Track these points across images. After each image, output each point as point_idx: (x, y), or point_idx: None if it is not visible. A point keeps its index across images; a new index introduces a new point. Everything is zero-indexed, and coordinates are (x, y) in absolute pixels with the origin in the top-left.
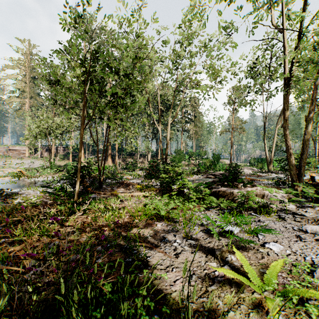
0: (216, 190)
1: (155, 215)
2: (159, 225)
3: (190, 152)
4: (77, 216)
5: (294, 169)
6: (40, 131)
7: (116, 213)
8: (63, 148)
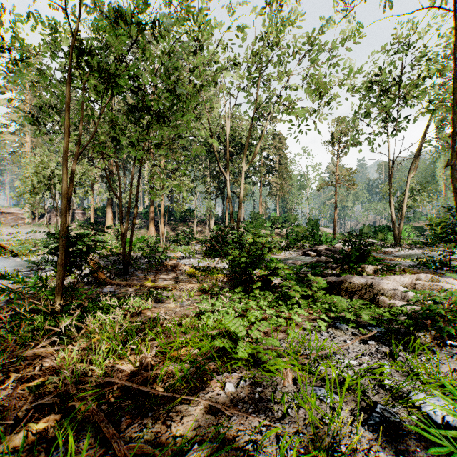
0: (334, 280)
1: (221, 347)
2: (231, 386)
3: (273, 217)
4: (36, 349)
5: None
6: (39, 182)
7: (119, 350)
8: (83, 211)
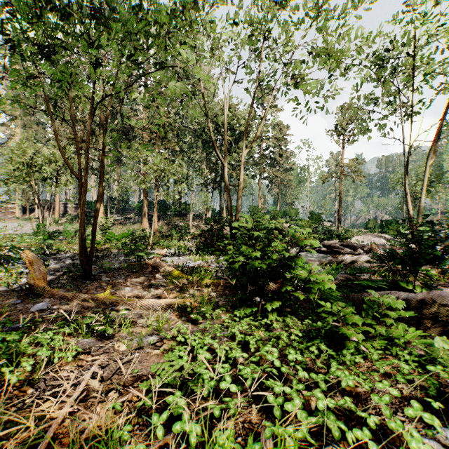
0: (406, 298)
1: None
2: None
3: (273, 211)
4: None
5: None
6: (14, 170)
7: None
8: (76, 205)
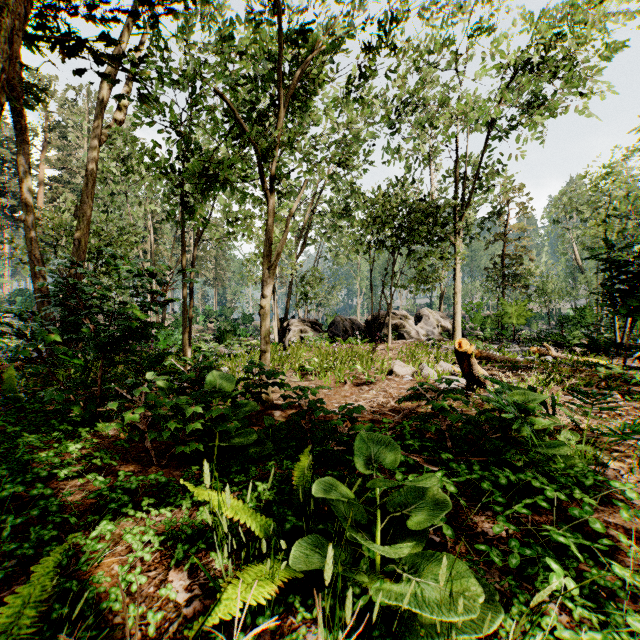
0: None
1: None
2: None
3: (207, 310)
4: None
5: (278, 332)
6: None
7: None
8: None
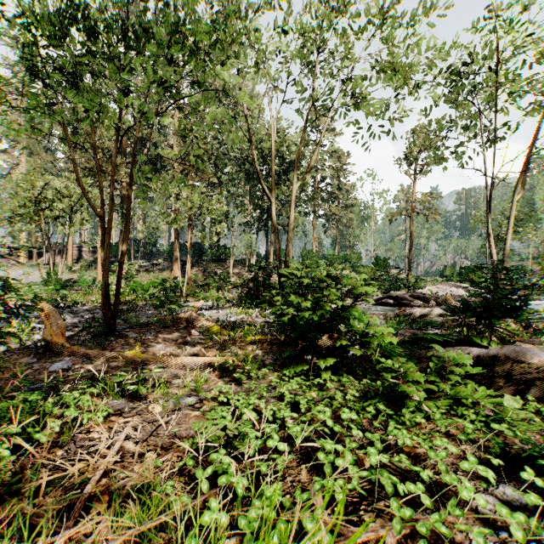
0: (477, 354)
1: None
2: None
3: (330, 256)
4: None
5: None
6: (20, 207)
7: None
8: (92, 249)
